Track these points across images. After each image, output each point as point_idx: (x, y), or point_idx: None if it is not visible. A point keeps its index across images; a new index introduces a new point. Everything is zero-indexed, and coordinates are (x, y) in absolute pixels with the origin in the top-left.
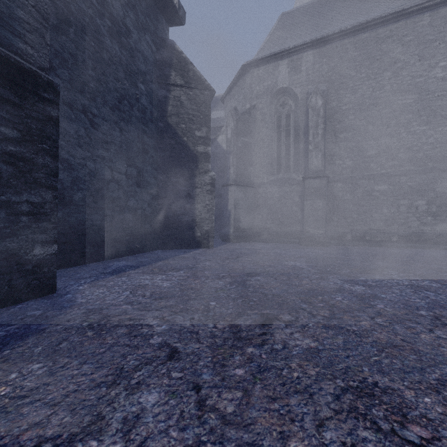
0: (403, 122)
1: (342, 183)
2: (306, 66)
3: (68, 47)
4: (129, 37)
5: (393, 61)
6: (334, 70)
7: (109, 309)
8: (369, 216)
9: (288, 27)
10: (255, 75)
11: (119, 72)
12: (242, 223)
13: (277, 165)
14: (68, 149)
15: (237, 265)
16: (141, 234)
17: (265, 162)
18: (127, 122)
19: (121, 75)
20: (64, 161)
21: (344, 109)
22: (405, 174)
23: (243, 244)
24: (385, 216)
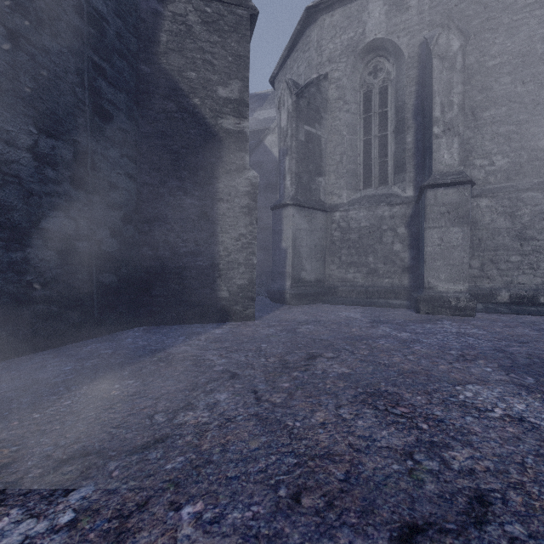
0: None
1: (490, 198)
2: None
3: None
4: None
5: None
6: None
7: None
8: None
9: None
10: (328, 24)
11: None
12: (305, 272)
13: (364, 175)
14: None
15: (320, 418)
16: (88, 296)
17: (345, 169)
18: (39, 25)
19: None
20: None
21: (492, 65)
22: None
23: (309, 310)
24: None
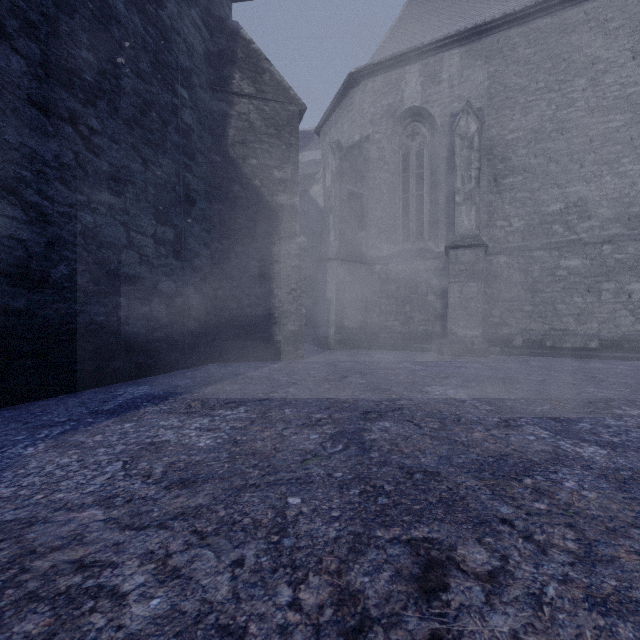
0: (606, 158)
1: (507, 256)
2: (449, 73)
3: (40, 3)
4: (160, 6)
5: (590, 62)
6: (495, 79)
7: (47, 524)
8: (550, 308)
9: (418, 17)
10: (369, 88)
11: (142, 63)
12: (348, 320)
13: (403, 230)
14: (40, 186)
15: (343, 395)
16: (182, 337)
17: (385, 224)
18: (157, 149)
19: (145, 69)
20: (31, 208)
21: (510, 139)
22: (610, 242)
23: (350, 353)
24: (577, 308)
